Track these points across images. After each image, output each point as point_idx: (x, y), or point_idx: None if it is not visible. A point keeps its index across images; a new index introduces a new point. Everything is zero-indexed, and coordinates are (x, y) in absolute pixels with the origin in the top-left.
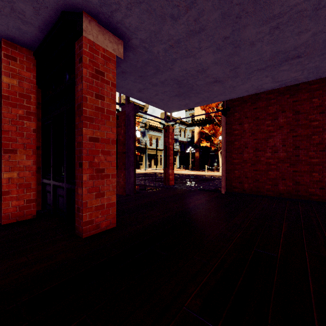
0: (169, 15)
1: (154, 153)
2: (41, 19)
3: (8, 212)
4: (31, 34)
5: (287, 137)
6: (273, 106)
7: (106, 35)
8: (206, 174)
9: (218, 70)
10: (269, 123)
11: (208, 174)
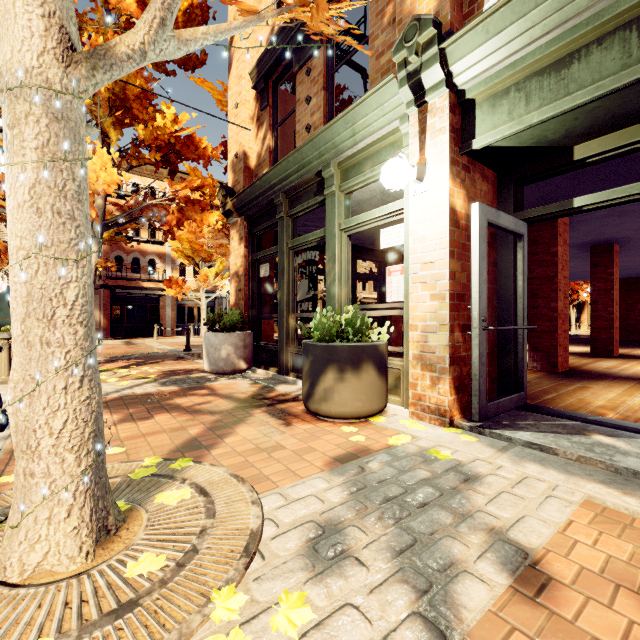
0: None
1: None
2: None
3: None
4: None
5: None
6: (639, 283)
7: None
8: None
9: None
10: (637, 294)
11: None
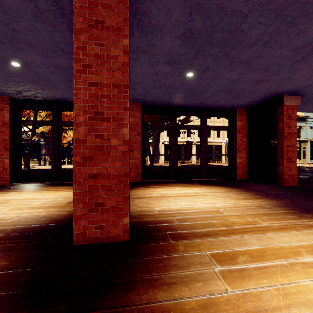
0: None
1: None
2: (261, 100)
3: (239, 175)
4: (251, 104)
5: None
6: None
7: (292, 98)
8: None
9: None
10: None
11: None
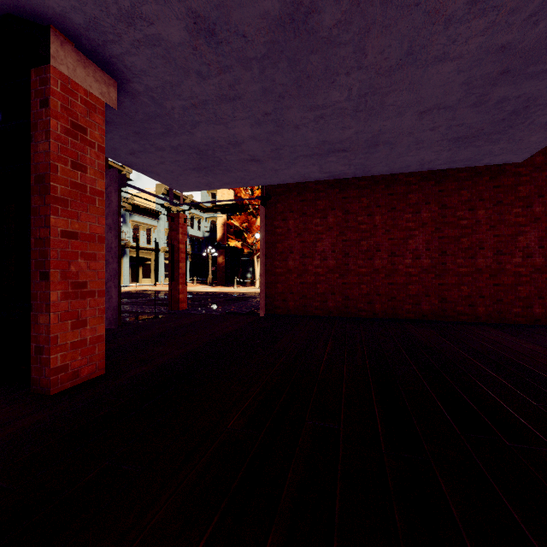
0: (195, 70)
1: (143, 256)
2: None
3: None
4: None
5: (336, 241)
6: (322, 200)
7: (90, 69)
8: (235, 291)
9: (256, 147)
10: (317, 222)
11: (238, 292)
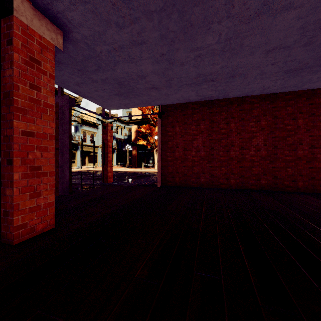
0: (114, 22)
1: (89, 150)
2: None
3: None
4: None
5: (206, 140)
6: (196, 114)
7: (43, 21)
8: (142, 171)
9: (156, 79)
10: (194, 128)
11: (144, 171)
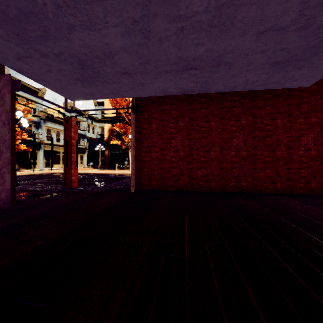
0: None
1: (54, 150)
2: None
3: None
4: None
5: (185, 139)
6: (175, 110)
7: None
8: (116, 173)
9: (127, 60)
10: (172, 125)
11: (118, 173)
